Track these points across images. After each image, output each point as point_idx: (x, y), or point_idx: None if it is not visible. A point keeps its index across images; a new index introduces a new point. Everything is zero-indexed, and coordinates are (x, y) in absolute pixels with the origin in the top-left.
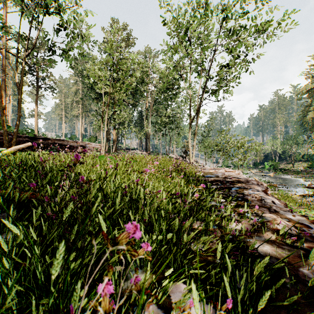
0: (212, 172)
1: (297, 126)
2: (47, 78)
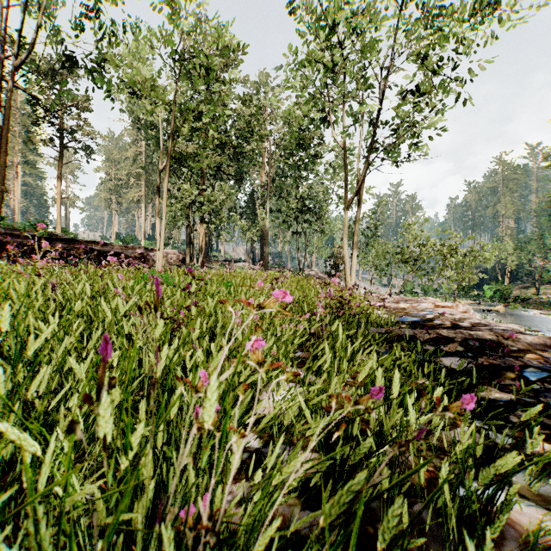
0: (404, 309)
1: (543, 218)
2: (79, 129)
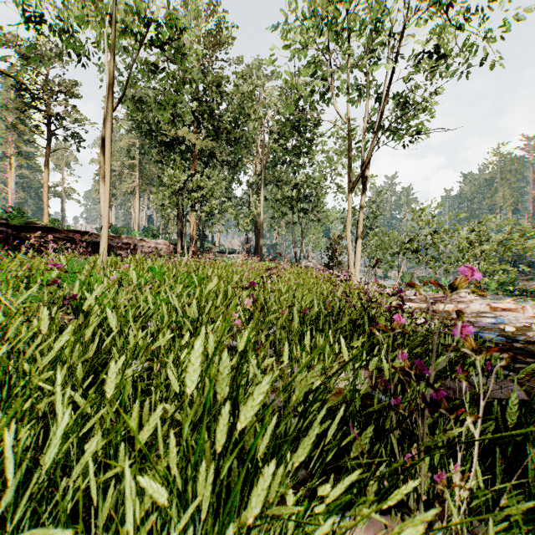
0: (448, 313)
1: None
2: (66, 116)
